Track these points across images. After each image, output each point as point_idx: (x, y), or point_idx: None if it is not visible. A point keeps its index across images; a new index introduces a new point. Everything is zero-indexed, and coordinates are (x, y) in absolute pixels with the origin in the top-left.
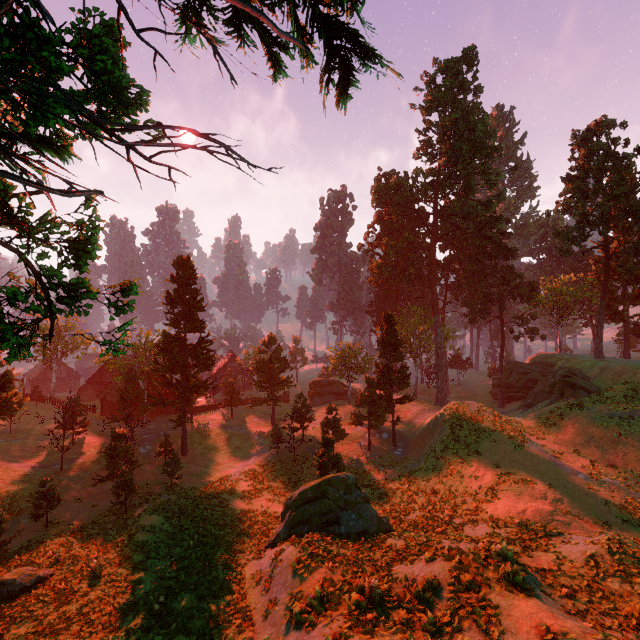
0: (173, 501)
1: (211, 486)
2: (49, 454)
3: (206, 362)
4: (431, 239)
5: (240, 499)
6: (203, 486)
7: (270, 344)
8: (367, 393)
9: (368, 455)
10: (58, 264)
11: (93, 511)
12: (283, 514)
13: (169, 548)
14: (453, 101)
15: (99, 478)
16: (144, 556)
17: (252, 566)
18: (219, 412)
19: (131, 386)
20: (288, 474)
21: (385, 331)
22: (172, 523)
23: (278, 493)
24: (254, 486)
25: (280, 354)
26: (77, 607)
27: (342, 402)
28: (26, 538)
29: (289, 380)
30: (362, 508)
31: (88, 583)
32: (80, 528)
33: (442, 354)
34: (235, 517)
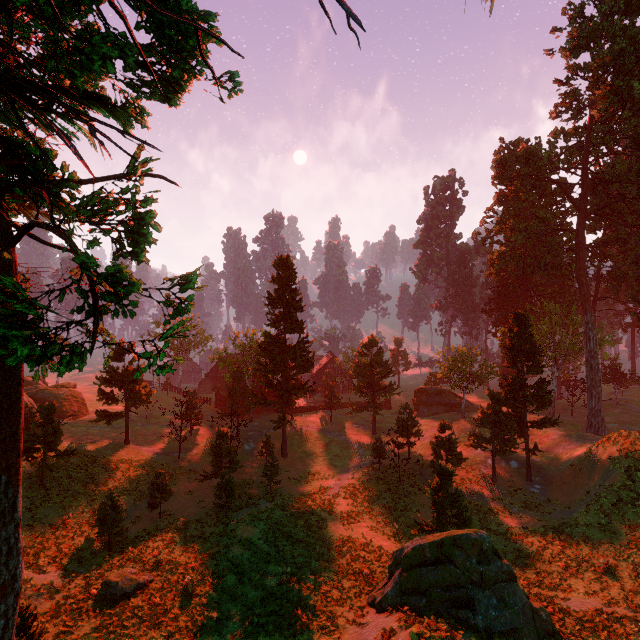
0: (270, 511)
1: (309, 497)
2: (171, 441)
3: (305, 364)
4: (578, 216)
5: (338, 521)
6: (301, 496)
7: (371, 346)
8: (490, 410)
9: (493, 488)
10: (113, 253)
11: (199, 507)
12: (391, 568)
13: (262, 574)
14: (615, 29)
15: (208, 471)
16: (236, 579)
17: (352, 636)
18: (318, 414)
19: (237, 384)
20: (392, 498)
21: (515, 334)
22: (267, 539)
23: (381, 521)
24: (354, 506)
25: (381, 358)
26: (165, 634)
27: (454, 415)
28: (143, 526)
29: (391, 387)
30: (506, 590)
31: (180, 602)
32: (185, 526)
33: (597, 365)
34: (333, 545)
